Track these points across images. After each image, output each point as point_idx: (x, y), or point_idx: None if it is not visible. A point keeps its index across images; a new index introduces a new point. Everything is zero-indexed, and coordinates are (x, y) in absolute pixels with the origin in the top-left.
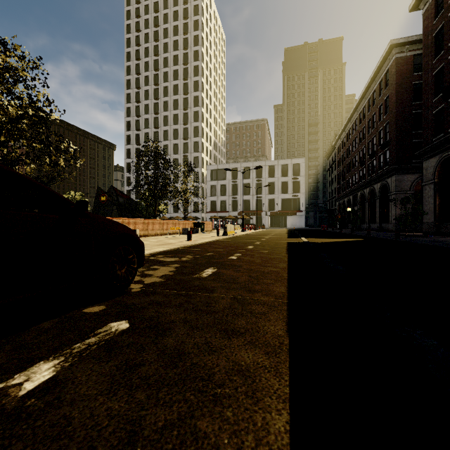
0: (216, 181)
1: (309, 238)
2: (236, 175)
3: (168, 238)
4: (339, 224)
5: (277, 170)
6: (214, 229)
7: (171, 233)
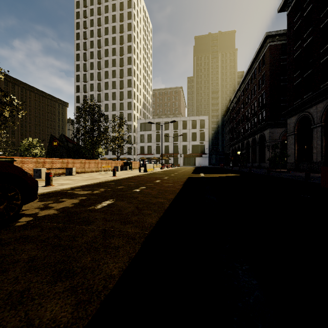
0: (144, 132)
1: (207, 173)
2: (159, 127)
3: (99, 174)
4: (232, 163)
5: (188, 124)
6: (142, 167)
7: (104, 170)
